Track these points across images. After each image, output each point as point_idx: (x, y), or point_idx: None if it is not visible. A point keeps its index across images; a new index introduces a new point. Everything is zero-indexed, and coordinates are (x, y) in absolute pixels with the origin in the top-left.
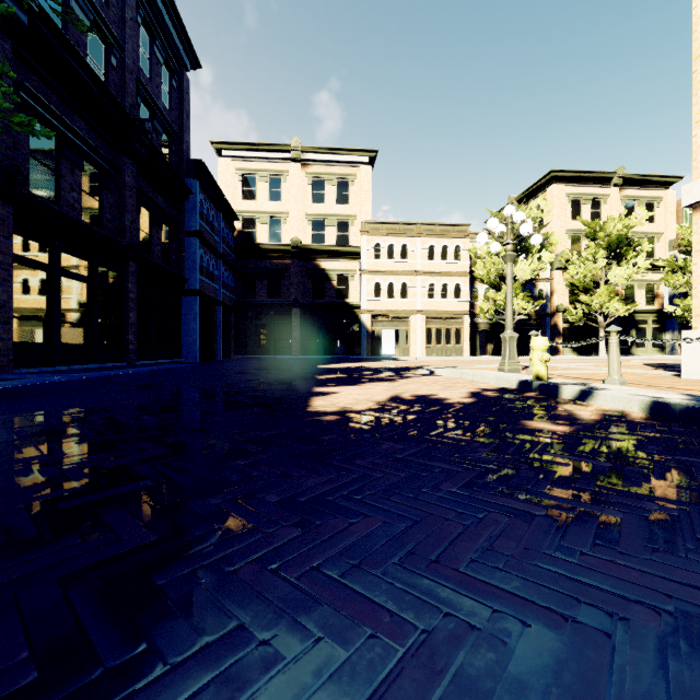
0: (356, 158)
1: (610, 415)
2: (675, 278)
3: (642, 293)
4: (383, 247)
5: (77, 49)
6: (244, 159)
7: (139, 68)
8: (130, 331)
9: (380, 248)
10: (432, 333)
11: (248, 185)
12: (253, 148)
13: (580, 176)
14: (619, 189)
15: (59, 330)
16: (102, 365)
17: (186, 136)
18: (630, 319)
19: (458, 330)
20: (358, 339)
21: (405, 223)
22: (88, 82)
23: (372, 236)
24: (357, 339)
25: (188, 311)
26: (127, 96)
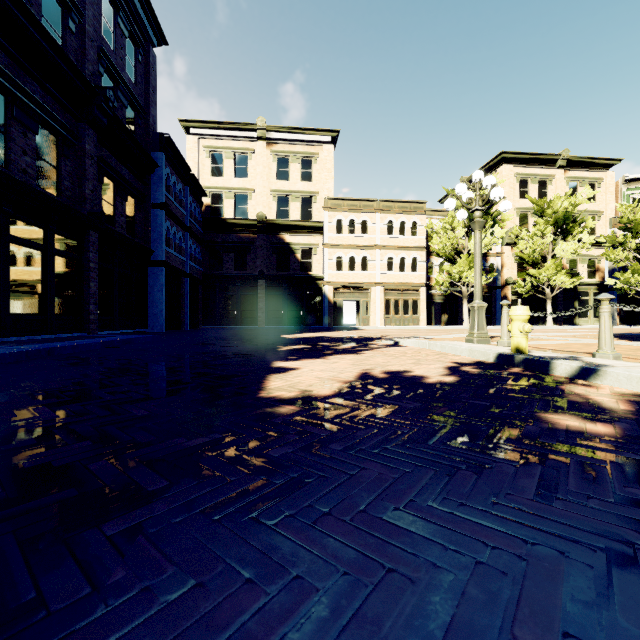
0: (318, 137)
1: (639, 402)
2: (616, 253)
3: (584, 267)
4: (344, 222)
5: (26, 4)
6: (211, 137)
7: (101, 37)
8: (91, 301)
9: (341, 223)
10: (391, 304)
11: (216, 162)
12: (220, 126)
13: (528, 158)
14: (563, 170)
15: (8, 300)
16: (58, 336)
17: (152, 110)
18: (573, 292)
19: (415, 301)
20: (320, 310)
21: (365, 200)
22: (40, 42)
23: (334, 212)
24: (319, 310)
25: (154, 281)
26: (87, 63)
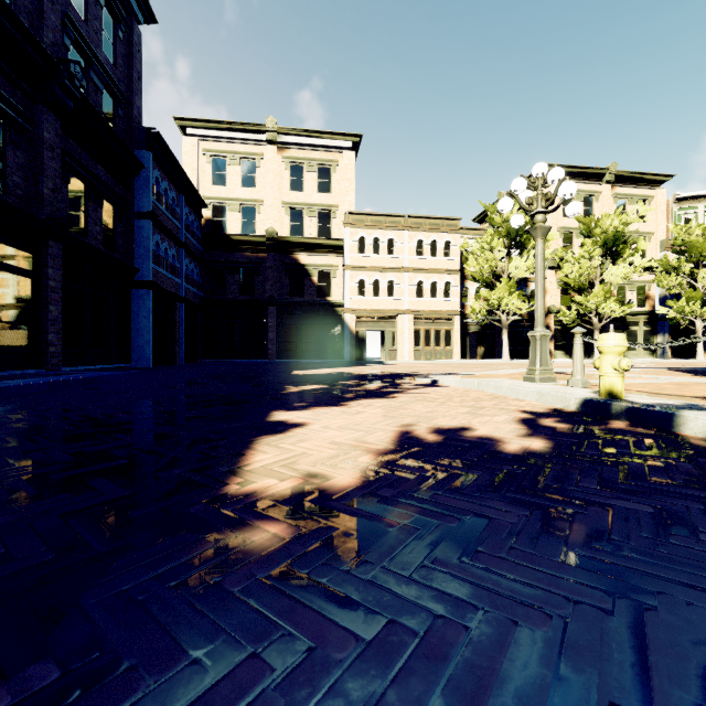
0: (338, 142)
1: None
2: (669, 278)
3: (633, 294)
4: (368, 241)
5: None
6: (213, 139)
7: (68, 2)
8: (51, 329)
9: (364, 242)
10: (421, 334)
11: (218, 168)
12: (223, 126)
13: (572, 171)
14: (611, 187)
15: None
16: (3, 373)
17: (137, 100)
18: (622, 321)
19: (448, 332)
20: (340, 341)
21: (391, 215)
22: None
23: (356, 229)
24: (339, 341)
25: (139, 306)
26: (46, 30)
